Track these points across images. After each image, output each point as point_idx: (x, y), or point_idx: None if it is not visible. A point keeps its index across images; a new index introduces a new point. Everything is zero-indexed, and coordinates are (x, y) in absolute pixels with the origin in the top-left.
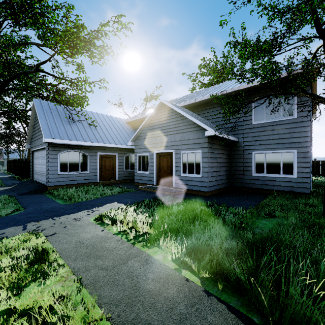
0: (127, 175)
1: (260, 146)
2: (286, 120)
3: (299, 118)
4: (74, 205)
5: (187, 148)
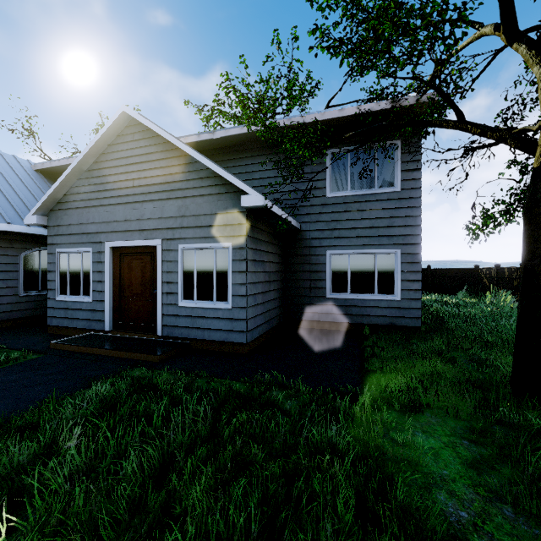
0: (32, 307)
1: (340, 240)
2: (384, 193)
3: (404, 192)
4: None
5: (194, 237)
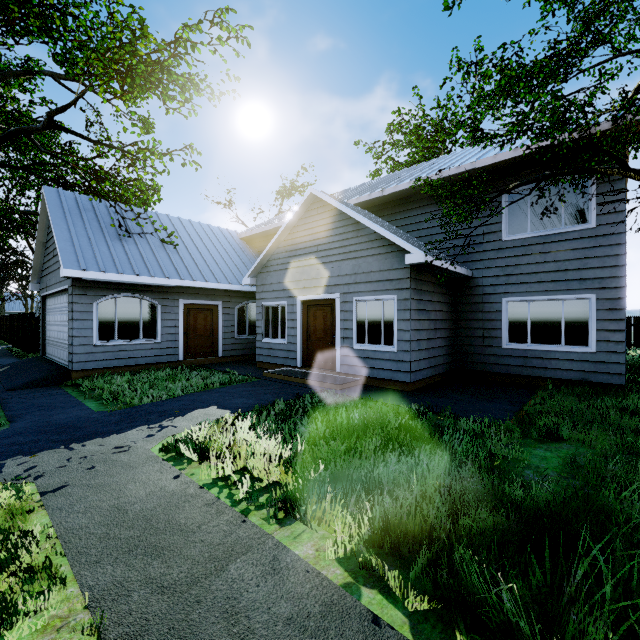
0: (242, 347)
1: (518, 286)
2: (574, 231)
3: (601, 228)
4: (123, 413)
5: (366, 290)
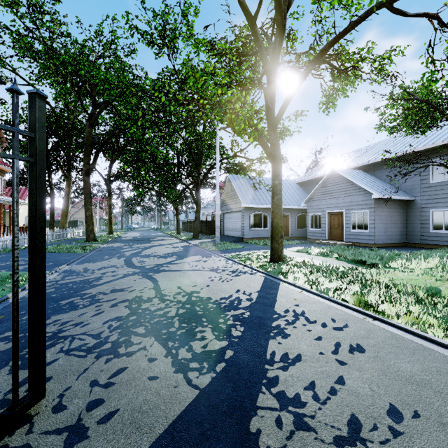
0: (299, 233)
1: (437, 204)
2: None
3: None
4: None
5: (356, 208)
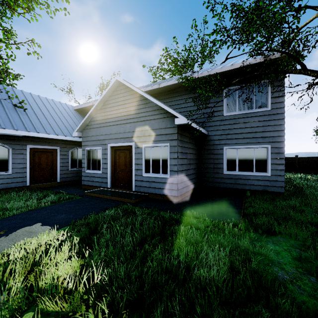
0: (74, 175)
1: (231, 140)
2: (259, 111)
3: (273, 110)
4: None
5: (150, 140)
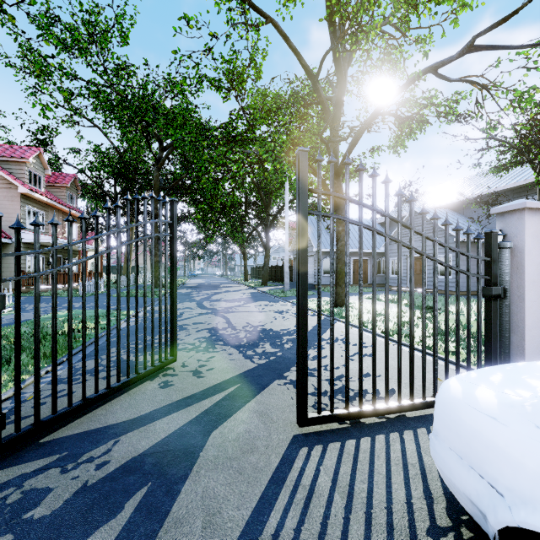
0: (379, 280)
1: None
2: None
3: None
4: None
5: (438, 252)
